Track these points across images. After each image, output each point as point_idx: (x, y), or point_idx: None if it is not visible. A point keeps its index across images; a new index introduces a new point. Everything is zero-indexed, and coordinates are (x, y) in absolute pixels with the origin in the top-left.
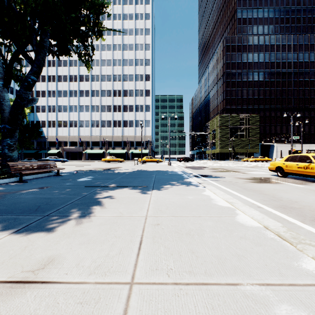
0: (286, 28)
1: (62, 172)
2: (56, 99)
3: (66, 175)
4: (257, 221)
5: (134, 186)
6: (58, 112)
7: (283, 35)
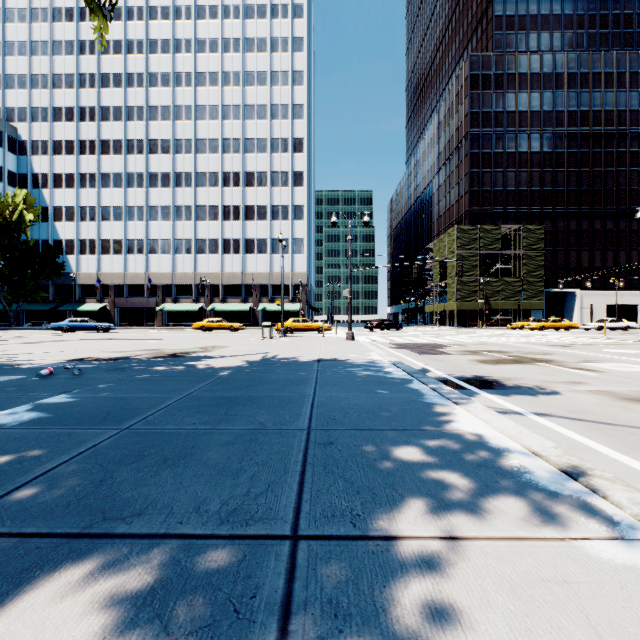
0: (602, 37)
1: (16, 368)
2: (98, 193)
3: None
4: None
5: (160, 534)
6: (103, 222)
7: (596, 53)
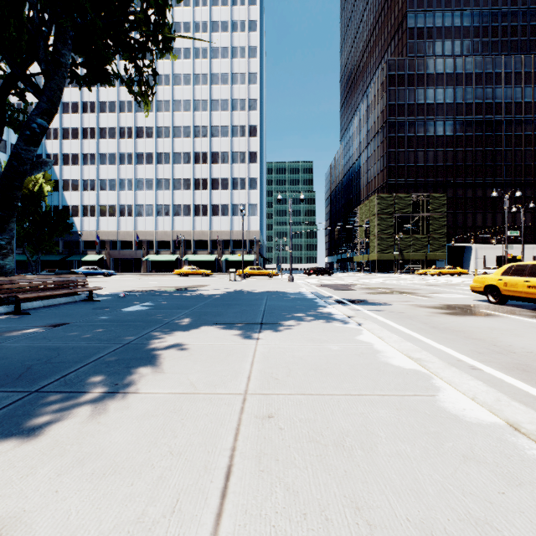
0: (493, 44)
1: (99, 294)
2: (97, 169)
3: (105, 300)
4: (487, 409)
5: (226, 323)
6: (101, 191)
7: (488, 57)
